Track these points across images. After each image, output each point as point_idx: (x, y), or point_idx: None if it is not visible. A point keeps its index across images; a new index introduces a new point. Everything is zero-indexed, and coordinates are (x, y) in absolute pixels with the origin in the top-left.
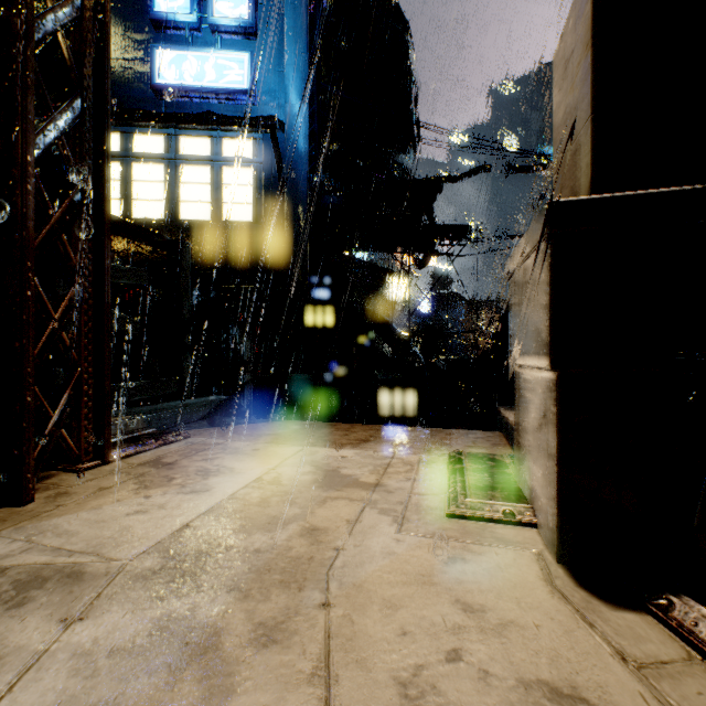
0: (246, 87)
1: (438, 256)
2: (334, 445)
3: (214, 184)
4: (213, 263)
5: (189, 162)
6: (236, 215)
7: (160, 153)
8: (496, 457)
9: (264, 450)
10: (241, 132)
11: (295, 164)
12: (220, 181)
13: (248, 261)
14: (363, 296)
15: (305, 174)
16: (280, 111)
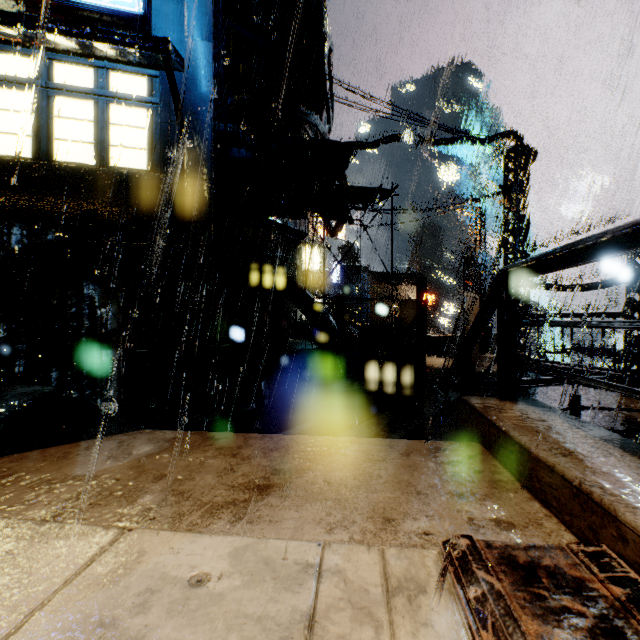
0: (137, 11)
1: (351, 222)
2: (195, 513)
3: (99, 123)
4: (96, 214)
5: (65, 93)
6: (127, 161)
7: (26, 78)
8: (561, 563)
9: (0, 563)
10: (132, 66)
11: (197, 108)
12: (106, 120)
13: (141, 215)
14: (276, 261)
15: (208, 120)
16: (180, 48)
